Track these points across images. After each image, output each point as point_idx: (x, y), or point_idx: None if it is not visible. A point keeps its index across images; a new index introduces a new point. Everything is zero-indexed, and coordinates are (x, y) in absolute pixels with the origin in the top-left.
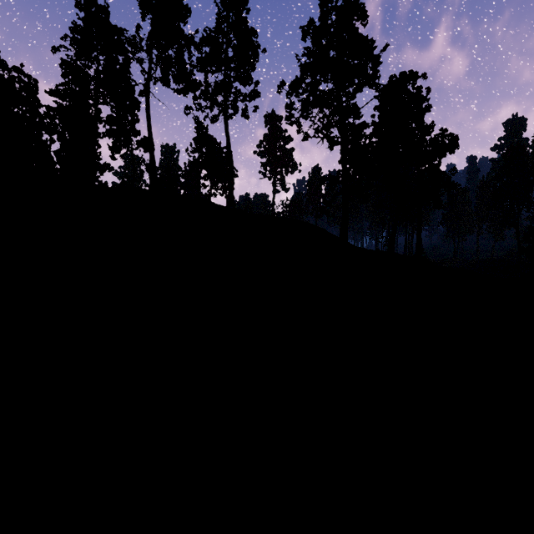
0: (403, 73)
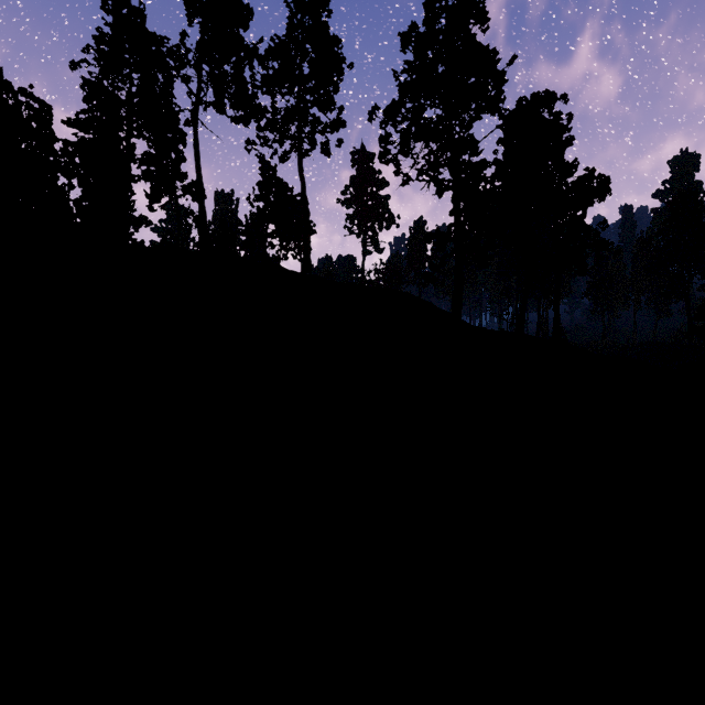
0: (536, 95)
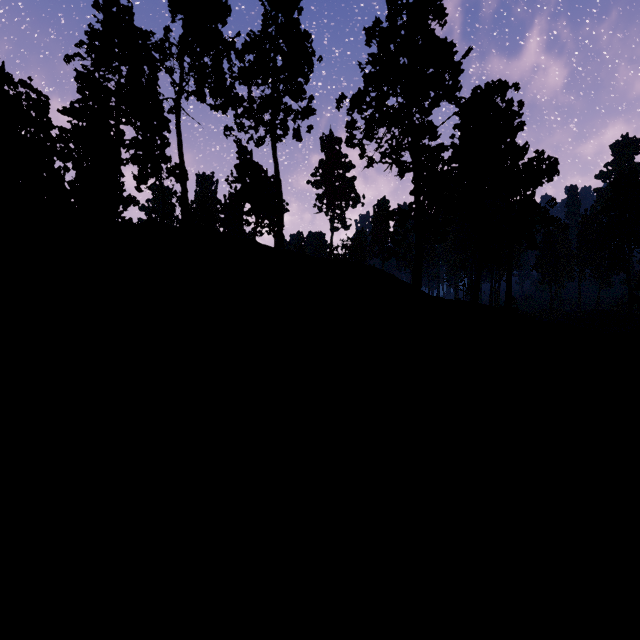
0: (490, 84)
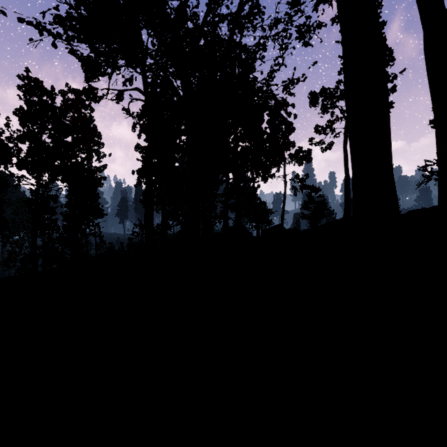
0: None
